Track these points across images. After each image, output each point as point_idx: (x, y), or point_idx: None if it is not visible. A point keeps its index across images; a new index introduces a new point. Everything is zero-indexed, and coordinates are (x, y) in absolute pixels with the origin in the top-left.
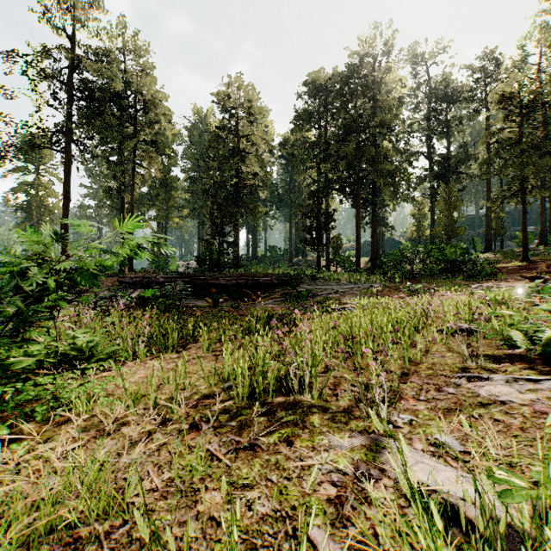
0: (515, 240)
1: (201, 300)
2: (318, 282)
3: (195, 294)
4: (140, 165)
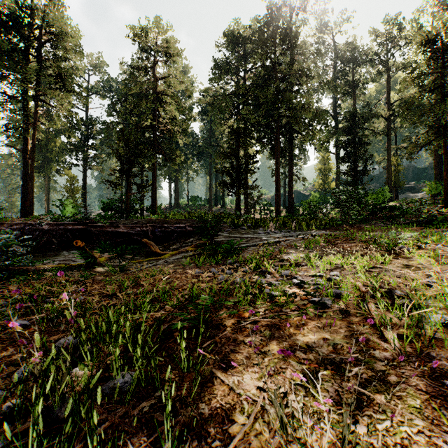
0: (424, 189)
1: None
2: (240, 230)
3: (90, 244)
4: (43, 101)
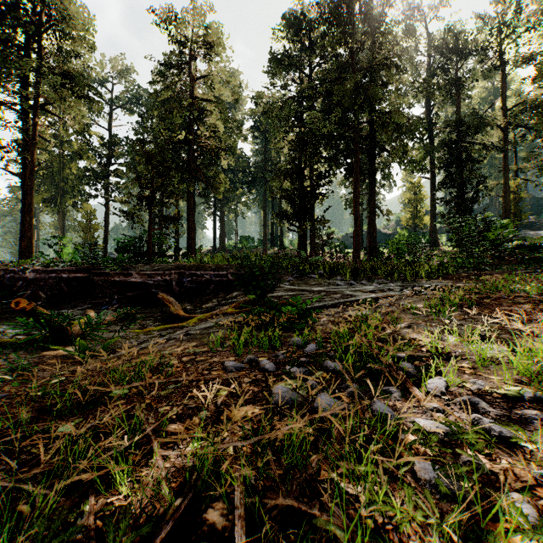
0: None
1: (84, 313)
2: (308, 279)
3: (90, 300)
4: (46, 110)
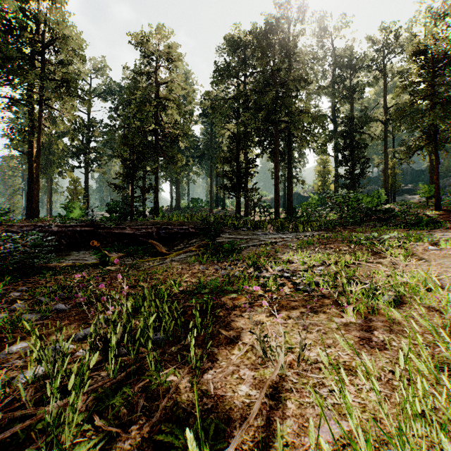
0: (418, 192)
1: None
2: (240, 231)
3: None
4: (49, 106)
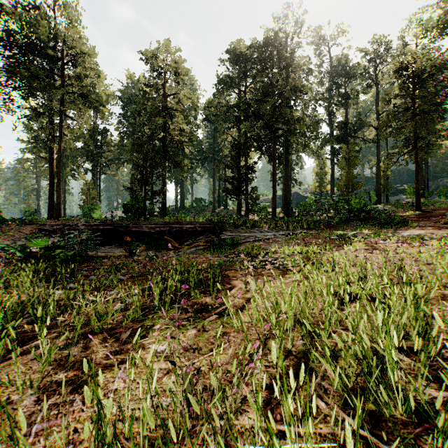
0: (404, 193)
1: (121, 248)
2: (240, 230)
3: (118, 241)
4: (68, 117)
